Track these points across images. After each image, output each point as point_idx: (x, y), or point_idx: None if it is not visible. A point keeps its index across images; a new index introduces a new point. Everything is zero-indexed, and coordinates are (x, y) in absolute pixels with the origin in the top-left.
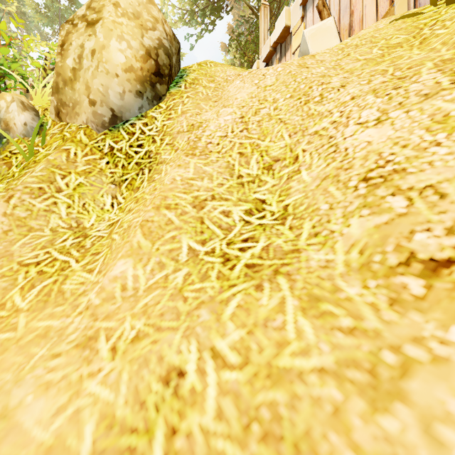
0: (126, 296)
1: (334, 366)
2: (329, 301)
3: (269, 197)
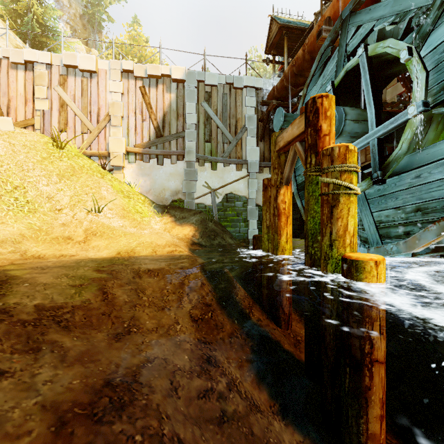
0: (0, 217)
1: (51, 219)
2: (47, 214)
3: (19, 197)
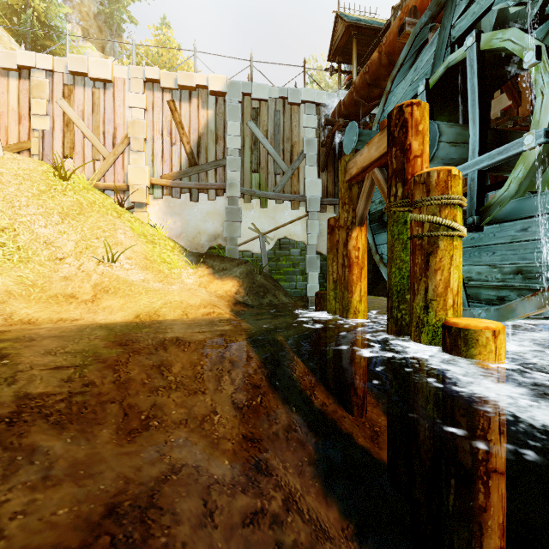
0: None
1: (49, 271)
2: (45, 265)
3: (8, 242)
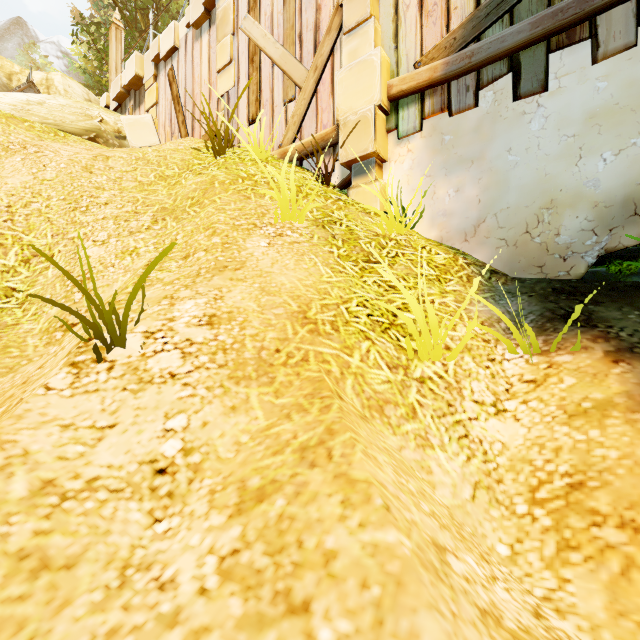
0: None
1: None
2: (15, 347)
3: (21, 286)
